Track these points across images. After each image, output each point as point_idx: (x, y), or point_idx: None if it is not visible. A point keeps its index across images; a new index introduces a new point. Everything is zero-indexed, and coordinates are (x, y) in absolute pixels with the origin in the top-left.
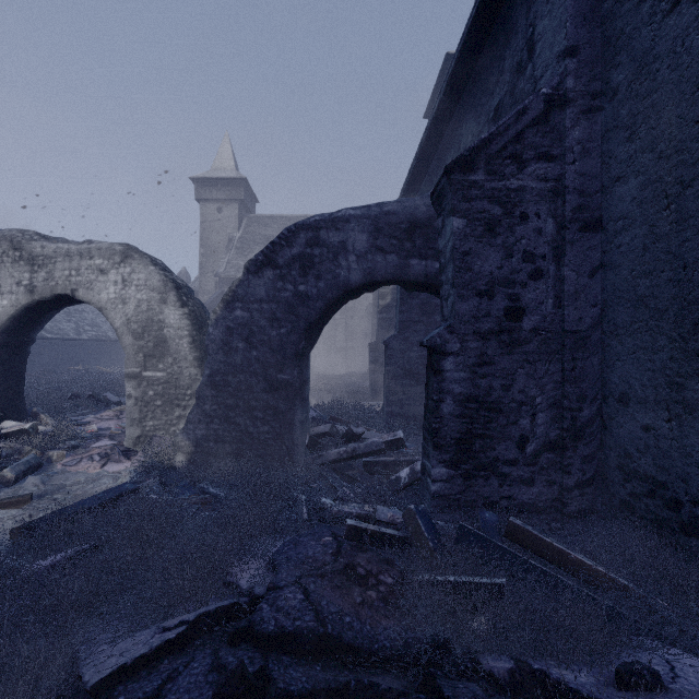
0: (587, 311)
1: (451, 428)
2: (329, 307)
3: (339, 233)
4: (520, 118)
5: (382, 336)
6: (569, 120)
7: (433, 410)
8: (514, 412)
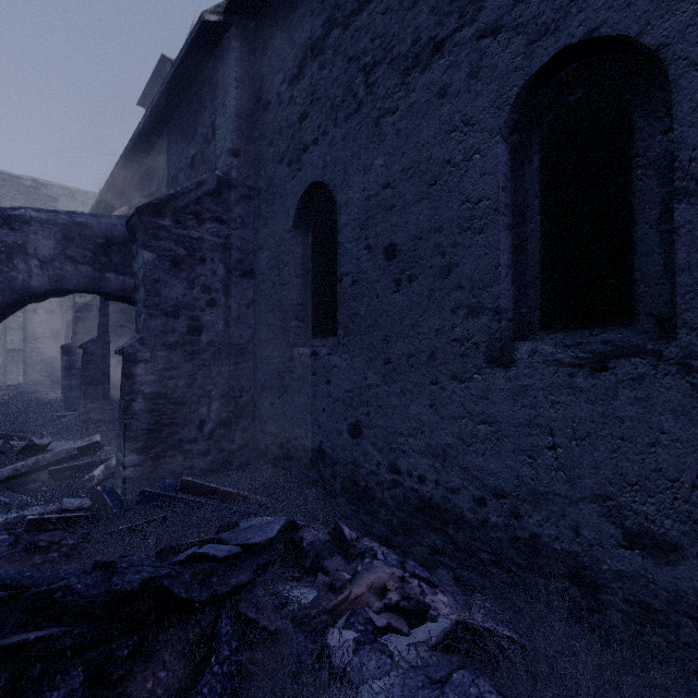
0: (245, 331)
1: (142, 422)
2: (0, 311)
3: (15, 233)
4: (200, 187)
5: (81, 338)
6: (234, 200)
7: (125, 408)
8: (196, 403)
